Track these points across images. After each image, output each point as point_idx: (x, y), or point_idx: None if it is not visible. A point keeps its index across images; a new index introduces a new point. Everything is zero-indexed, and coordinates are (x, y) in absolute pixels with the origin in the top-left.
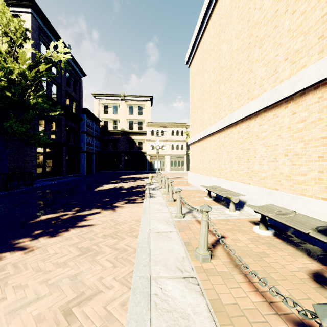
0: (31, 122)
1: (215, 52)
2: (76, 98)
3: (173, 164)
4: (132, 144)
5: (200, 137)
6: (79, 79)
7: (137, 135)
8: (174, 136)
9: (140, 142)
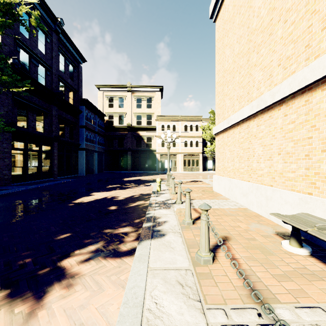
0: (3, 108)
1: None
2: (73, 86)
3: (186, 164)
4: (139, 141)
5: (242, 117)
6: (77, 65)
7: (145, 131)
8: (188, 131)
9: (149, 139)
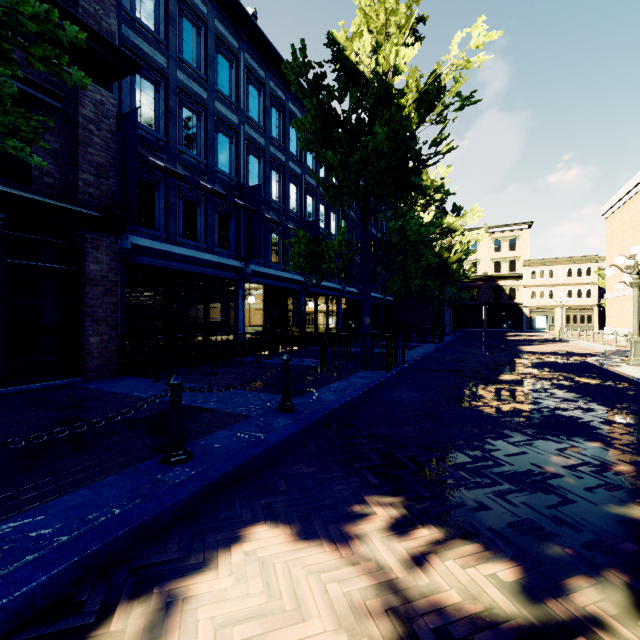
0: None
1: (633, 233)
2: None
3: (570, 321)
4: (498, 292)
5: (619, 295)
6: None
7: (506, 280)
8: (574, 277)
9: (512, 289)
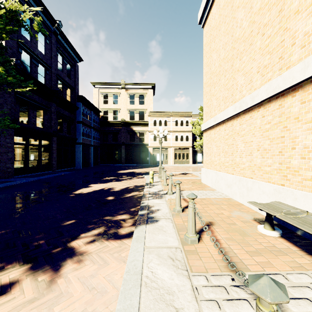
0: (6, 105)
1: None
2: (71, 84)
3: (177, 157)
4: (133, 135)
5: (227, 116)
6: (74, 64)
7: (138, 126)
8: (179, 126)
9: (142, 134)
